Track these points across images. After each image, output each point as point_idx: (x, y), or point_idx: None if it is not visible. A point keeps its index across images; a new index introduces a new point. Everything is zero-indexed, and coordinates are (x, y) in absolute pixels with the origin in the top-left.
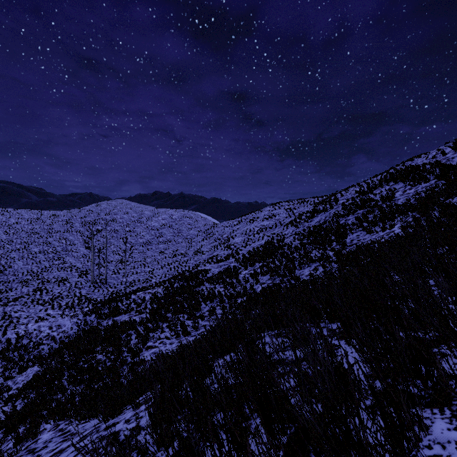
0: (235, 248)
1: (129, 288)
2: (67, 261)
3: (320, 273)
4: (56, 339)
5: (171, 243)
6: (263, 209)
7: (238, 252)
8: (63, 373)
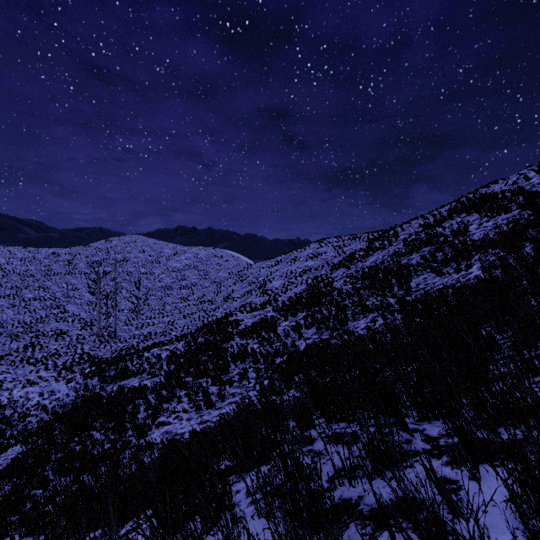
0: (274, 294)
1: (143, 343)
2: (68, 310)
3: (380, 326)
4: (47, 409)
5: (196, 288)
6: (307, 247)
7: (276, 299)
8: (49, 457)
